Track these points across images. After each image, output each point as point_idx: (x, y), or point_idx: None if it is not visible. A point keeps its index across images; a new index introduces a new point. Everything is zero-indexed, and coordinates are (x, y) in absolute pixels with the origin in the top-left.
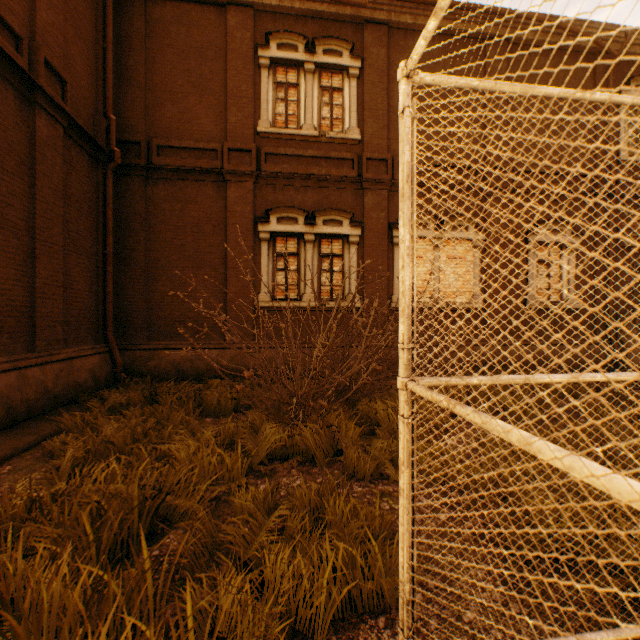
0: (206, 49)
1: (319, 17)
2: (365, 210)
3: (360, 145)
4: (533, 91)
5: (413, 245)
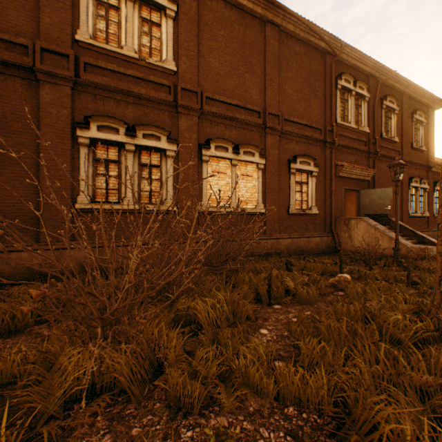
0: None
1: None
2: (180, 130)
3: (176, 76)
4: None
5: None
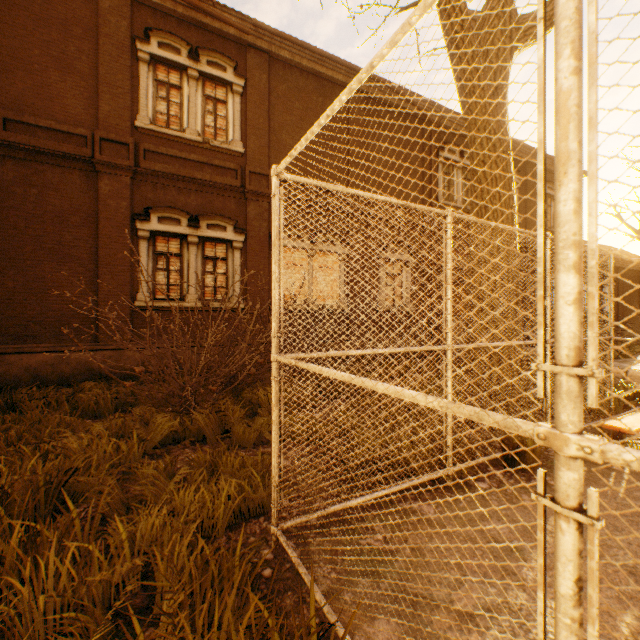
0: (72, 24)
1: (203, 28)
2: (248, 219)
3: (244, 158)
4: (347, 191)
5: (281, 275)
